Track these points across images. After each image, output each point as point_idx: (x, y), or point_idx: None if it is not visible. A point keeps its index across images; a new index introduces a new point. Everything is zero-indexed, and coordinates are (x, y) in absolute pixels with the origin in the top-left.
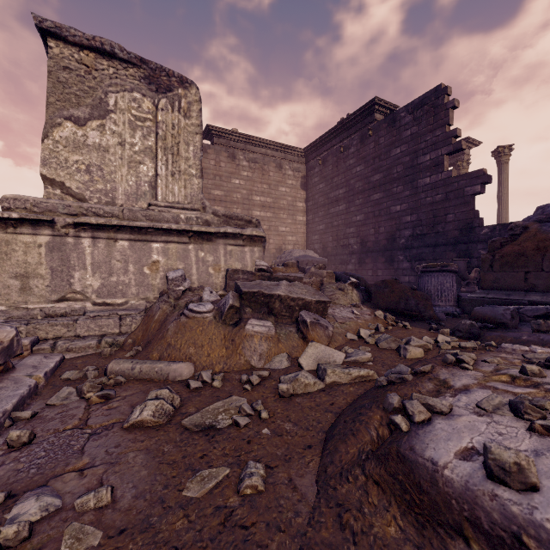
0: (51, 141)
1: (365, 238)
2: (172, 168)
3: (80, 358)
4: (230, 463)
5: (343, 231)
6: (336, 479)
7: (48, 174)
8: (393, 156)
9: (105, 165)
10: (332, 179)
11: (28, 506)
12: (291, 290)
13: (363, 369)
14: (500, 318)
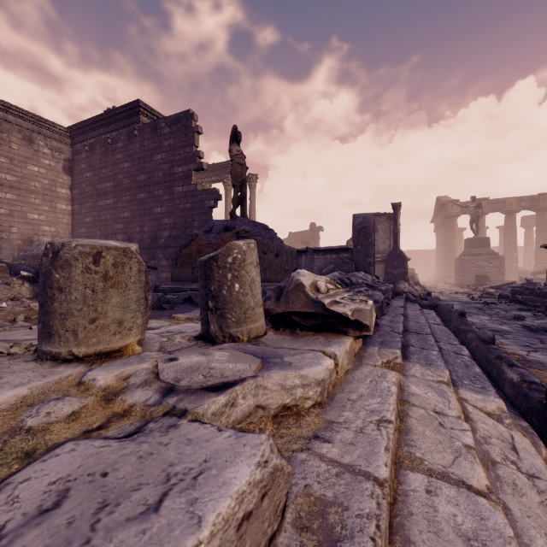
0: None
1: (132, 235)
2: None
3: None
4: None
5: (111, 226)
6: None
7: None
8: (155, 161)
9: None
10: (100, 169)
11: None
12: None
13: None
14: None
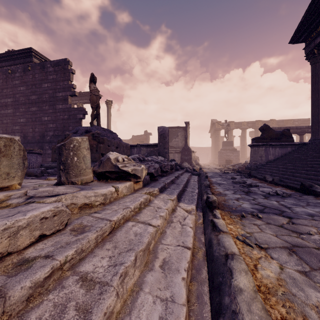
0: None
1: (26, 134)
2: None
3: None
4: None
5: (11, 127)
6: None
7: None
8: (43, 88)
9: None
10: (2, 89)
11: None
12: None
13: None
14: (35, 173)
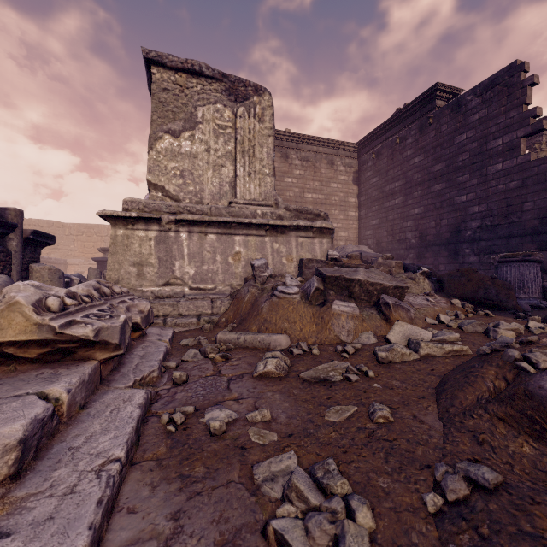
0: (155, 152)
1: (425, 231)
2: (248, 168)
3: (186, 332)
4: (355, 403)
5: (399, 225)
6: (459, 416)
7: (152, 180)
8: (457, 144)
9: (195, 170)
10: (386, 172)
11: (217, 414)
12: (369, 275)
13: (456, 345)
14: None
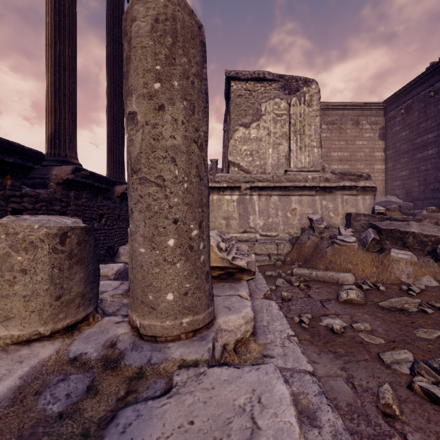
0: (233, 140)
1: None
2: (299, 144)
3: (263, 266)
4: (439, 329)
5: (433, 175)
6: None
7: (232, 160)
8: None
9: (260, 149)
10: (418, 125)
11: (332, 321)
12: (422, 228)
13: None
14: None
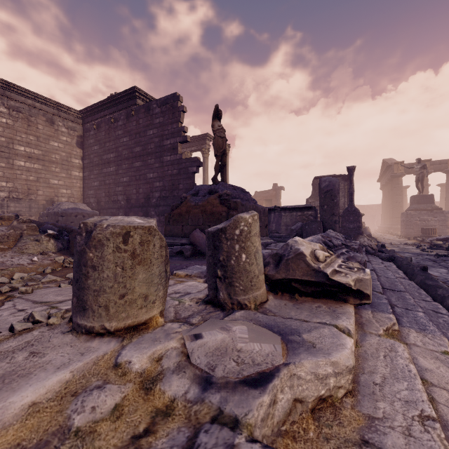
0: None
1: (130, 196)
2: None
3: None
4: None
5: (113, 189)
6: None
7: None
8: (148, 136)
9: None
10: (105, 143)
11: None
12: None
13: None
14: None
